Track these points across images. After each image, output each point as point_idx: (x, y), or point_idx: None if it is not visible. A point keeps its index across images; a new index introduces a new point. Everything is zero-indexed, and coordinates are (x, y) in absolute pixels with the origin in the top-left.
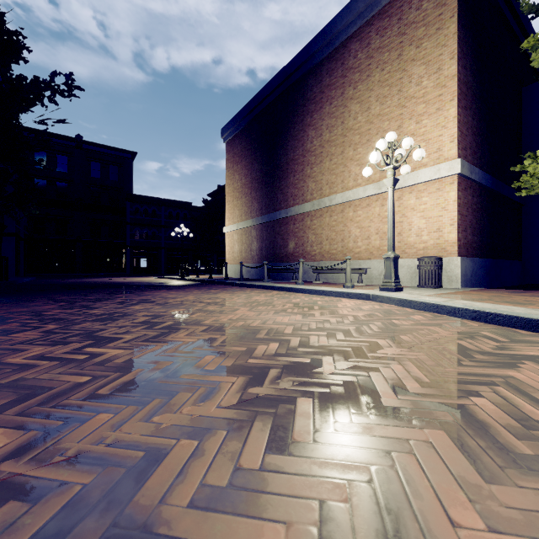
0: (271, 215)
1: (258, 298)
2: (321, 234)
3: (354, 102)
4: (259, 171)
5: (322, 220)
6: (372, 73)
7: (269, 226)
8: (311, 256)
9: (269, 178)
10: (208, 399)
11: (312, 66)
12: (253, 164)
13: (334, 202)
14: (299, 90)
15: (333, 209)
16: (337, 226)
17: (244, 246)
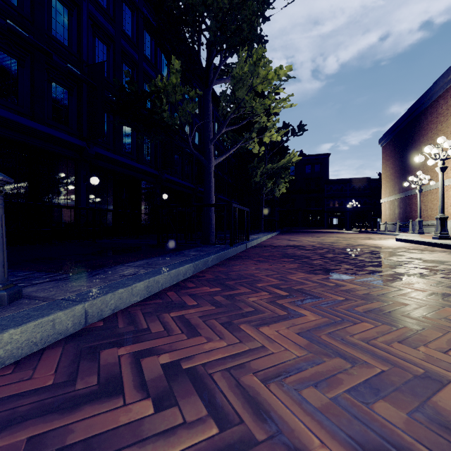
0: (403, 193)
1: (360, 235)
2: (427, 205)
3: (441, 133)
4: (398, 166)
5: (427, 197)
6: (448, 118)
7: (403, 200)
8: (422, 218)
9: (403, 171)
10: (324, 237)
11: (423, 109)
12: (396, 162)
13: (431, 188)
14: (417, 121)
15: (432, 191)
16: (434, 201)
17: (391, 211)
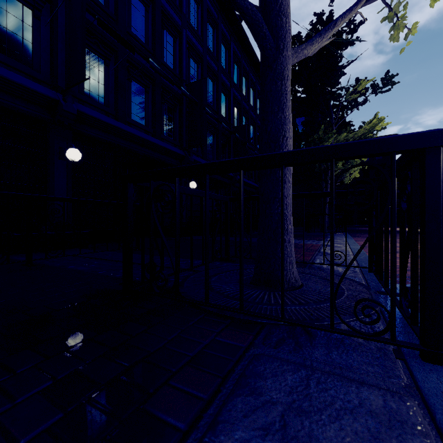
0: None
1: None
2: None
3: None
4: None
5: None
6: None
7: None
8: None
9: None
10: None
11: None
12: None
13: None
14: None
15: None
16: None
17: None
